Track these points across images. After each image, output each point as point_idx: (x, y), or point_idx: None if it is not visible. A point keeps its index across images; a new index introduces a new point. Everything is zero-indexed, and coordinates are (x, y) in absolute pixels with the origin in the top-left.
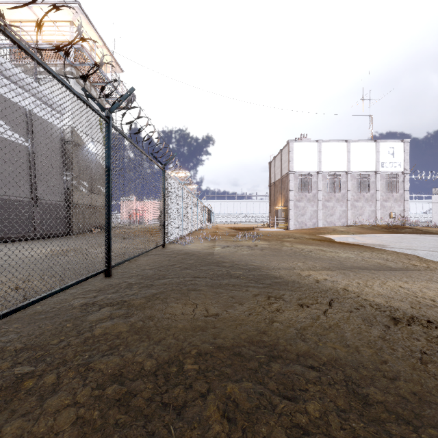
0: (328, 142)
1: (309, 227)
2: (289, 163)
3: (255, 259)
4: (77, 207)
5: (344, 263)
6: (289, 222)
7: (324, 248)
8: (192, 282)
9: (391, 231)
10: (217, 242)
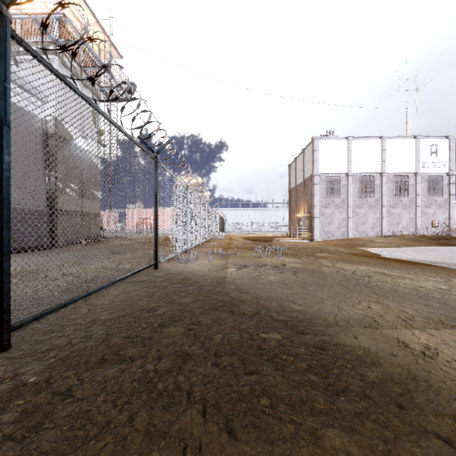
0: (360, 138)
1: (337, 237)
2: (314, 163)
3: (292, 293)
4: (63, 214)
5: (452, 305)
6: (313, 232)
7: (383, 270)
8: (170, 380)
9: (442, 243)
10: (230, 259)
